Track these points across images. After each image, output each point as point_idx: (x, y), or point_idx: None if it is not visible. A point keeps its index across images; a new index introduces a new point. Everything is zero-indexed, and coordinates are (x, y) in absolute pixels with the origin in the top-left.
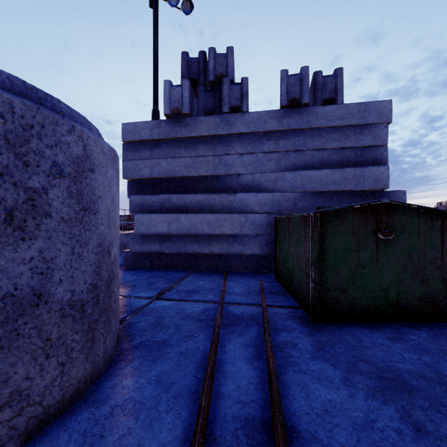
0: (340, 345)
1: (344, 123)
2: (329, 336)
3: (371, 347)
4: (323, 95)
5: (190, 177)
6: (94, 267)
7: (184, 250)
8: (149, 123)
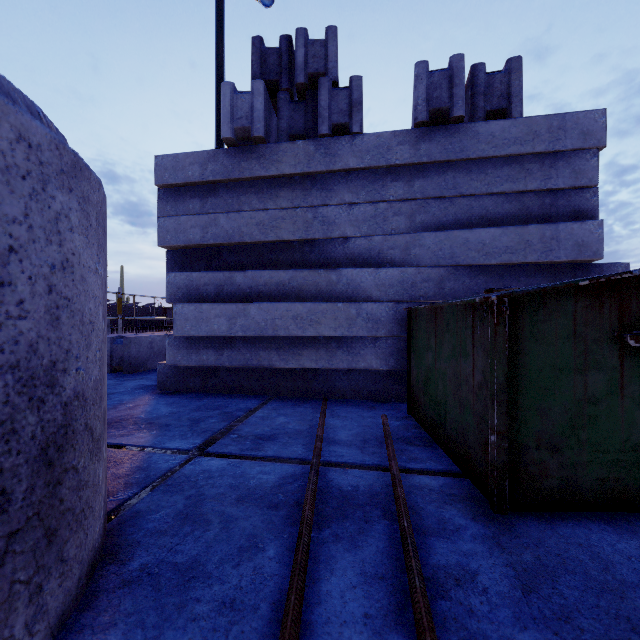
0: (569, 577)
1: (524, 149)
2: (537, 550)
3: (639, 585)
4: (488, 103)
5: (266, 242)
6: None
7: (256, 363)
8: (198, 156)
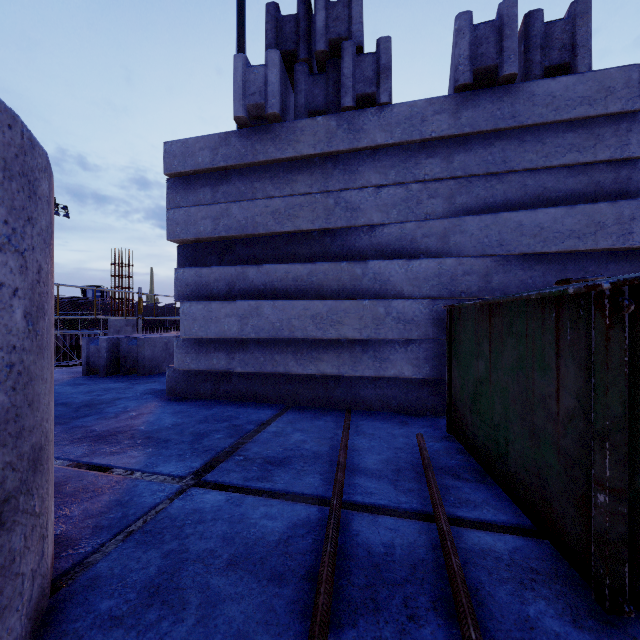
0: None
1: (593, 110)
2: None
3: None
4: (546, 58)
5: (282, 234)
6: None
7: (271, 368)
8: (209, 140)
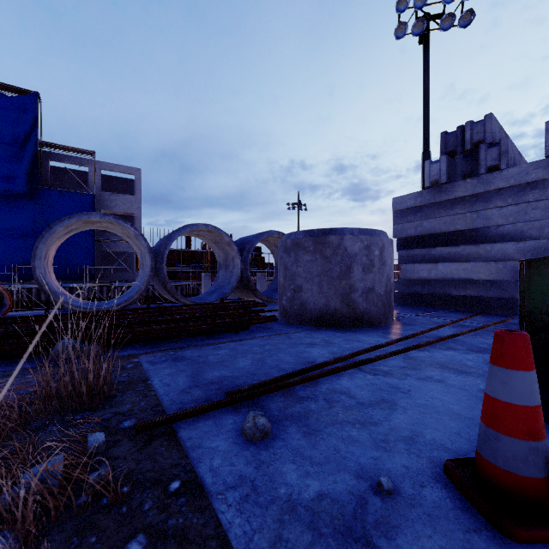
0: None
1: None
2: None
3: None
4: None
5: (449, 232)
6: (385, 284)
7: (442, 292)
8: (412, 195)
